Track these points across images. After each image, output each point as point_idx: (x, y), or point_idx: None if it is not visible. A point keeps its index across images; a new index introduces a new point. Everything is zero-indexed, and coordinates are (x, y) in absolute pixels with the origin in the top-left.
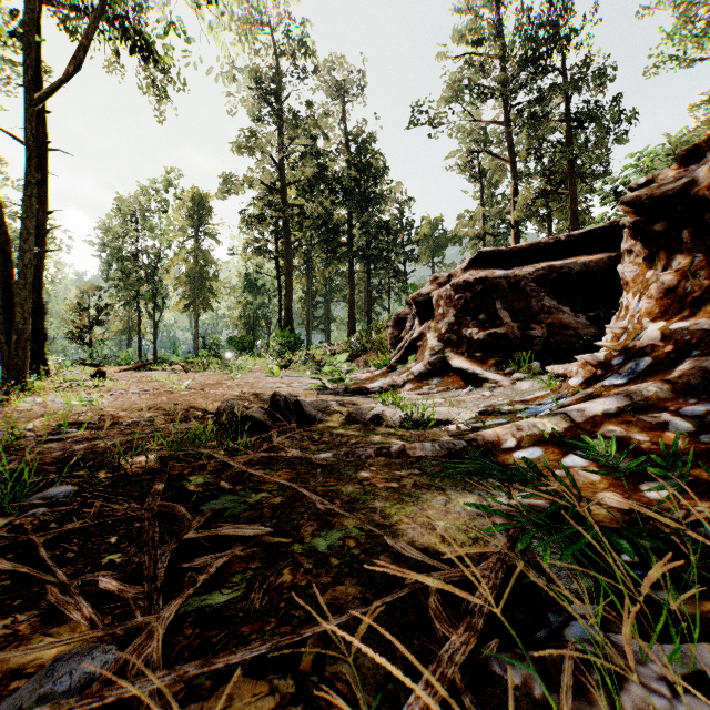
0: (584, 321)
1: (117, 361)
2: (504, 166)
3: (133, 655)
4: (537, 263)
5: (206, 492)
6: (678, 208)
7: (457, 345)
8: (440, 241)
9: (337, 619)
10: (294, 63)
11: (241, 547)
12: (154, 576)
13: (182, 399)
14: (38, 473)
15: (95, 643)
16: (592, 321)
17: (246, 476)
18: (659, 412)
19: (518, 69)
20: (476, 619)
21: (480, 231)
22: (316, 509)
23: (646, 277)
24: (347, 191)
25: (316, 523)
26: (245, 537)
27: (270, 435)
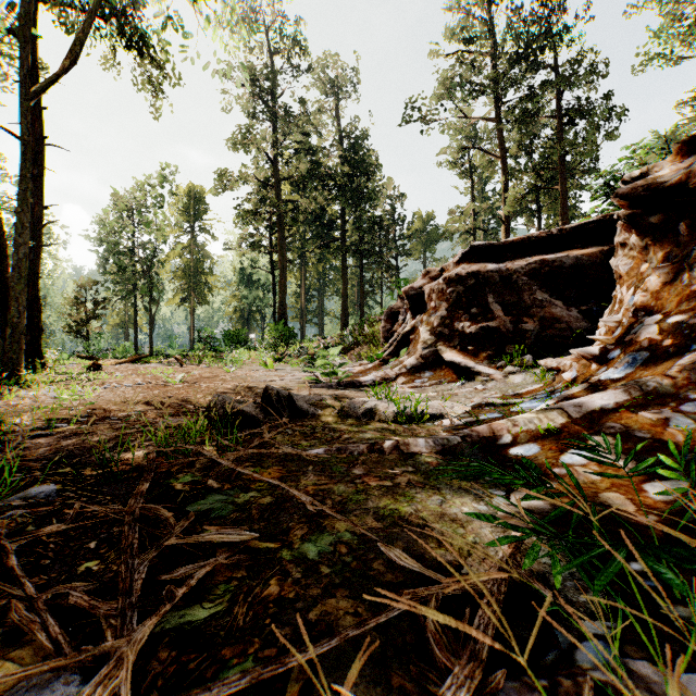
0: (576, 314)
1: (113, 354)
2: (494, 163)
3: (98, 687)
4: (529, 257)
5: (194, 491)
6: (675, 199)
7: (449, 339)
8: (432, 236)
9: (326, 644)
10: (288, 61)
11: (226, 554)
12: (130, 589)
13: (175, 393)
14: (22, 470)
15: (58, 672)
16: (585, 314)
17: (236, 474)
18: (659, 407)
19: (509, 66)
20: (480, 645)
21: (471, 226)
22: (307, 510)
23: (640, 271)
24: (340, 187)
25: (306, 525)
26: (231, 542)
27: (261, 430)
